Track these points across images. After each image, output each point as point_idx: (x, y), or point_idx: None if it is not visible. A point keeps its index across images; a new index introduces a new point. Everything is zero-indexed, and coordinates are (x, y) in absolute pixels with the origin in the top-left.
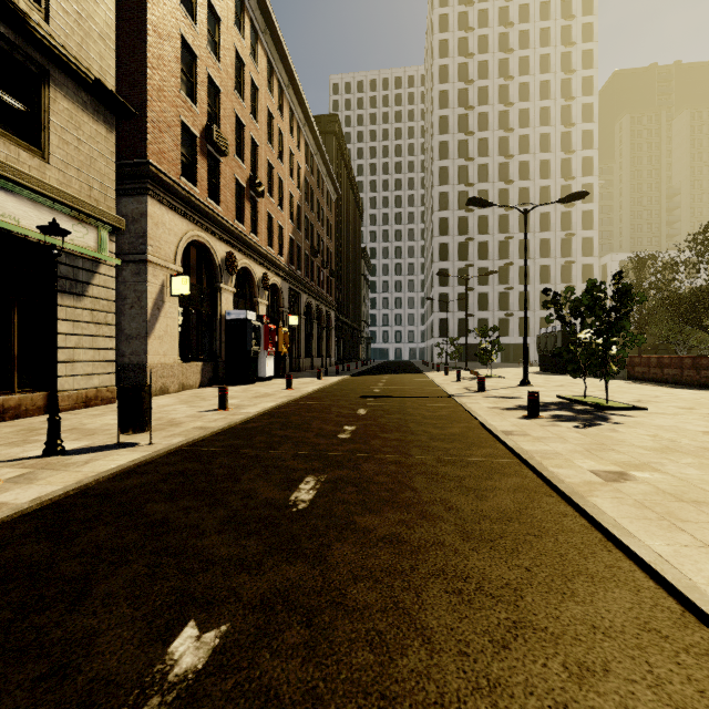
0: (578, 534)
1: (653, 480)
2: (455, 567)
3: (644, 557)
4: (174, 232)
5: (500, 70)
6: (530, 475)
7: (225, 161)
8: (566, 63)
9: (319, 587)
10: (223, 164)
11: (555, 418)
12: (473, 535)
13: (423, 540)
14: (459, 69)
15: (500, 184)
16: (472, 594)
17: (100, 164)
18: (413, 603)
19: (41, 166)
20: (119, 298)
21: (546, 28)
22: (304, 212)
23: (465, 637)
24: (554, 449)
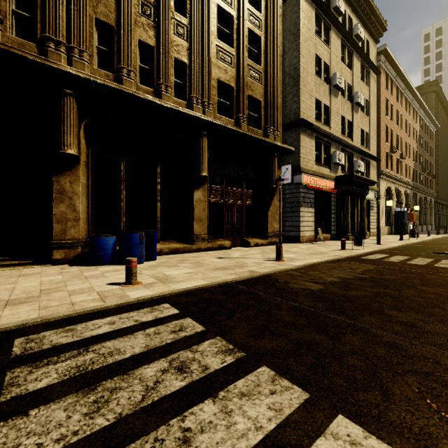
0: None
1: None
2: None
3: None
4: (384, 186)
5: None
6: None
7: (393, 154)
8: None
9: None
10: (393, 156)
11: None
12: None
13: None
14: None
15: None
16: None
17: (374, 176)
18: None
19: None
20: None
21: None
22: (418, 152)
23: None
24: None
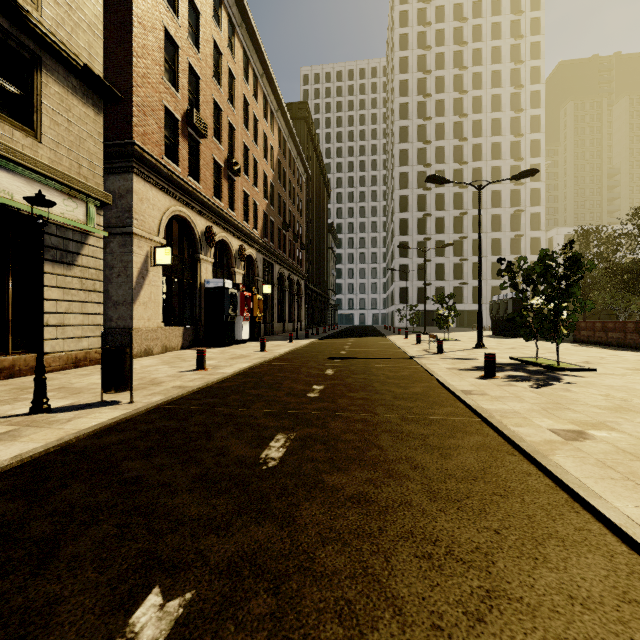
0: (544, 494)
1: (611, 439)
2: (424, 529)
3: (614, 520)
4: (157, 207)
5: (455, 61)
6: (491, 434)
7: (204, 142)
8: (516, 54)
9: (287, 550)
10: (202, 145)
11: (510, 378)
12: (440, 495)
13: (391, 499)
14: (417, 60)
15: (455, 165)
16: (442, 559)
17: (88, 144)
18: (383, 568)
19: (34, 145)
20: (107, 267)
21: (497, 22)
22: (276, 190)
23: (438, 608)
24: (512, 408)
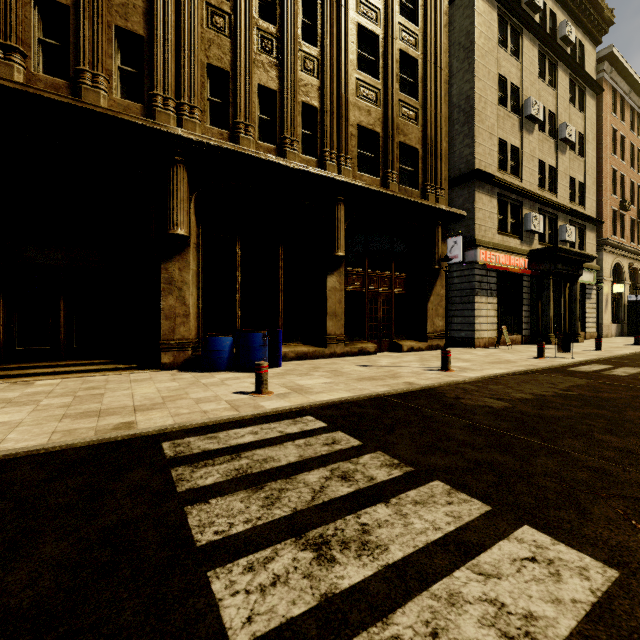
0: None
1: None
2: None
3: None
4: (609, 263)
5: None
6: None
7: (626, 212)
8: None
9: None
10: (625, 215)
11: None
12: None
13: None
14: None
15: None
16: None
17: (593, 248)
18: None
19: None
20: None
21: None
22: None
23: None
24: None
